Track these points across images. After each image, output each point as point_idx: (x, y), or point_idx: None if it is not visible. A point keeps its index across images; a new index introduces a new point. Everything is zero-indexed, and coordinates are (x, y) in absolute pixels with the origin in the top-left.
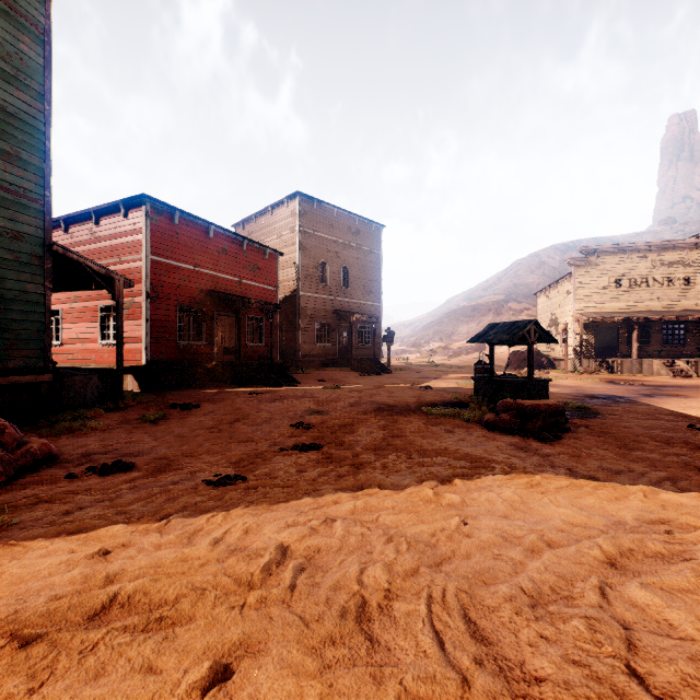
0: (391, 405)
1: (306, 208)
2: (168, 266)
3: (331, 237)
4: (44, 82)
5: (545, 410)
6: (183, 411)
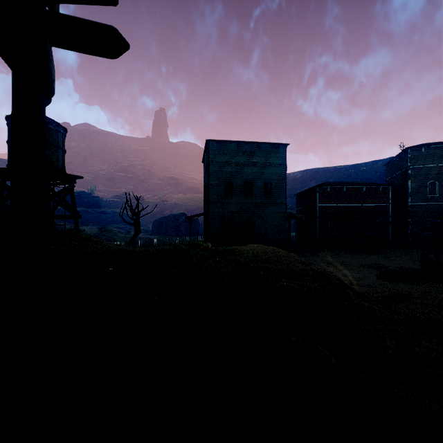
0: (379, 265)
1: (415, 154)
2: (325, 206)
3: (441, 164)
4: (285, 176)
5: (391, 271)
6: (312, 256)
